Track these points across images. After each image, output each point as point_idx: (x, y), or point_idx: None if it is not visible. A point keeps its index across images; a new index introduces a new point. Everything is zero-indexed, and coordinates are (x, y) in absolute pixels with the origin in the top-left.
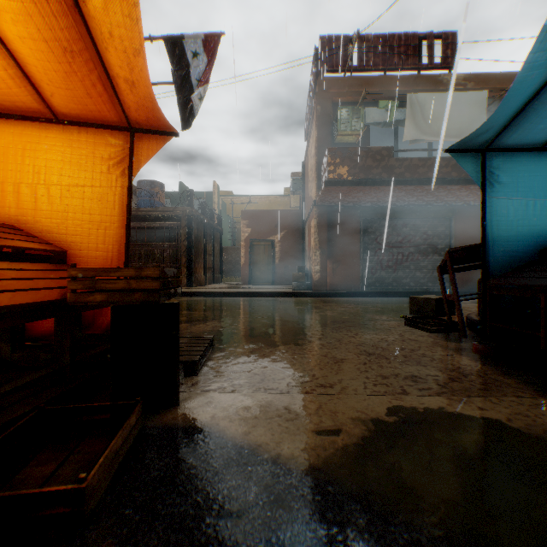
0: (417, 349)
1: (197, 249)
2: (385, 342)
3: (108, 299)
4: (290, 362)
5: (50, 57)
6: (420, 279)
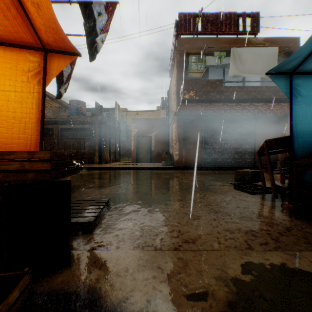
0: (247, 207)
1: (105, 141)
2: (224, 201)
3: (4, 179)
4: (161, 219)
5: None
6: (238, 159)
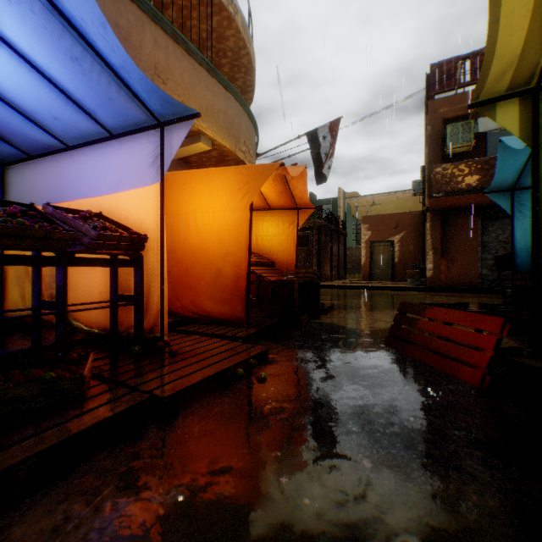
0: None
1: (325, 251)
2: None
3: (297, 279)
4: (371, 315)
5: (275, 195)
6: None
